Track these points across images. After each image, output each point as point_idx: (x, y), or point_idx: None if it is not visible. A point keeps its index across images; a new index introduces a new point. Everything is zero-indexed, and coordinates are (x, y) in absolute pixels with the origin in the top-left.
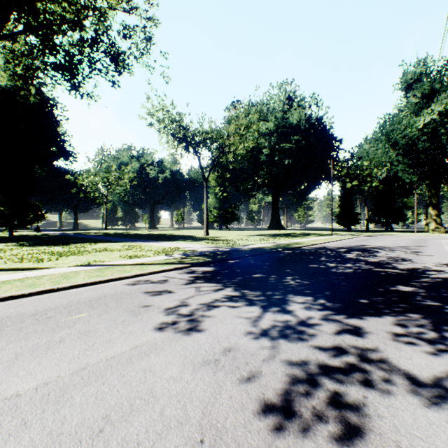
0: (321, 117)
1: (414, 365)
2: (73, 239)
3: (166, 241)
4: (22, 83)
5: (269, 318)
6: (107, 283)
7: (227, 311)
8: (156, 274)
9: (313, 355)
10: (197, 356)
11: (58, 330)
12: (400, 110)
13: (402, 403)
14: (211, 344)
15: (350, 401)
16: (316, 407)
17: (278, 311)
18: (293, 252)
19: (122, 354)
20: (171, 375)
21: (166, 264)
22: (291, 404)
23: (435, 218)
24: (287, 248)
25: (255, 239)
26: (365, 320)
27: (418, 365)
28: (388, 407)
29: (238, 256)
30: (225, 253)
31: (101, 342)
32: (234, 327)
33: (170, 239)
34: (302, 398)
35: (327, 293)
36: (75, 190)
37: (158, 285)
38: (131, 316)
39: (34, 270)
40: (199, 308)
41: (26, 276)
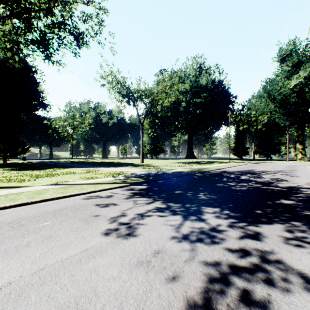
0: (222, 81)
1: (304, 265)
2: (48, 165)
3: (114, 166)
4: (11, 55)
5: (188, 225)
6: (68, 198)
7: (156, 219)
8: (105, 191)
9: (224, 257)
10: (132, 258)
11: (27, 235)
12: (277, 75)
13: (300, 300)
14: (144, 247)
15: (257, 299)
16: (229, 305)
17: (194, 220)
18: (203, 174)
19: (74, 256)
20: (112, 275)
21: (113, 184)
22: (209, 302)
23: (301, 150)
24: (199, 172)
25: (176, 165)
26: (260, 226)
27: (307, 265)
28: (289, 304)
29: (164, 177)
30: (155, 175)
31: (58, 246)
32: (162, 232)
33: (116, 165)
34: (217, 296)
35: (230, 205)
36: (50, 131)
37: (106, 199)
38: (84, 224)
39: (16, 188)
40: (135, 217)
41: (10, 193)
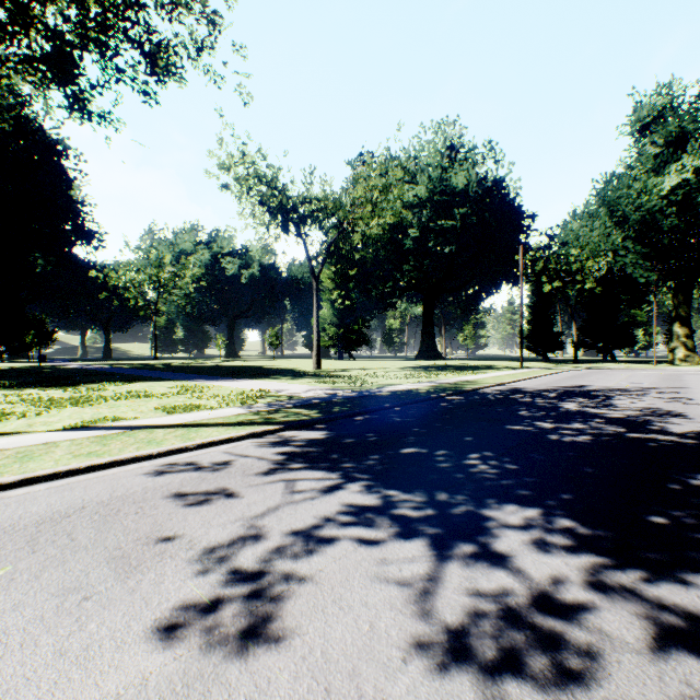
0: (502, 179)
1: None
2: (92, 376)
3: (249, 378)
4: None
5: (457, 585)
6: (104, 472)
7: (352, 556)
8: (212, 448)
9: None
10: None
11: None
12: (630, 166)
13: None
14: None
15: None
16: None
17: (474, 558)
18: (467, 399)
19: None
20: None
21: (237, 426)
22: None
23: (685, 340)
24: (455, 392)
25: (398, 374)
26: (697, 588)
27: None
28: None
29: (371, 408)
30: (347, 401)
31: None
32: (372, 621)
33: (256, 376)
34: None
35: (567, 498)
36: (104, 295)
37: (209, 475)
38: (113, 579)
39: None
40: (285, 547)
41: None
